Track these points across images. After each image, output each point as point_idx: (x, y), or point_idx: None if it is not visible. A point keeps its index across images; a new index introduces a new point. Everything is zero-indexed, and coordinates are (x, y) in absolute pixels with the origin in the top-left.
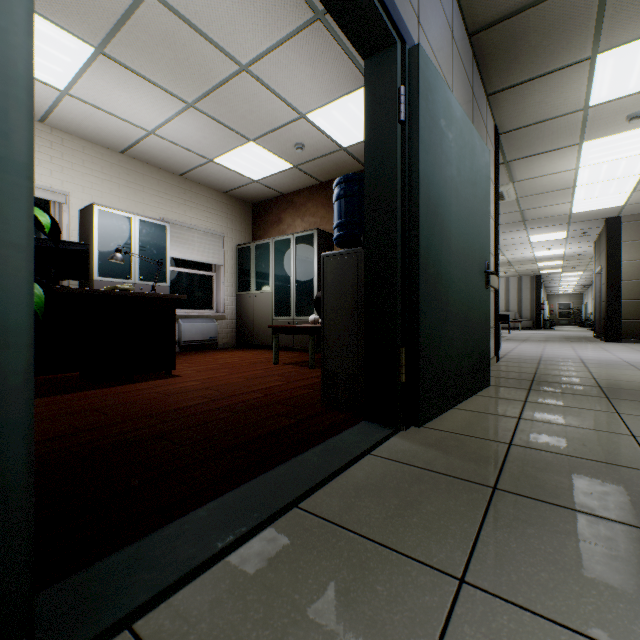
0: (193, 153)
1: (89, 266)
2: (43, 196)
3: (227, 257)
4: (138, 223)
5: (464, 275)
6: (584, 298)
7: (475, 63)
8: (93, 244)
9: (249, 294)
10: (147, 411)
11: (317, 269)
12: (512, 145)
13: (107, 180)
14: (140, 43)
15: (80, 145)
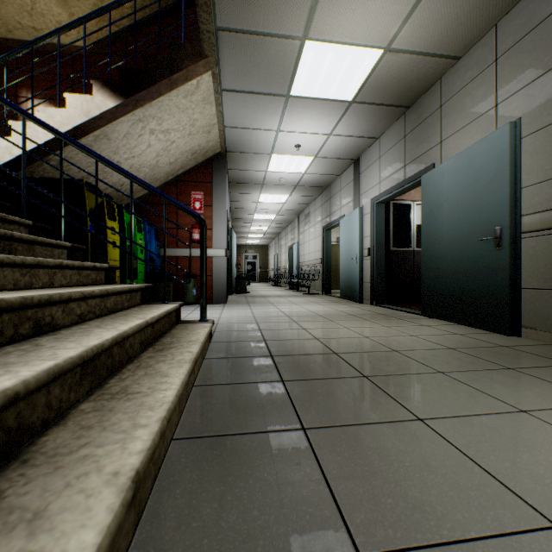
0: None
1: None
2: None
3: None
4: None
5: (457, 250)
6: None
7: None
8: None
9: None
10: None
11: None
12: None
13: None
14: None
15: None
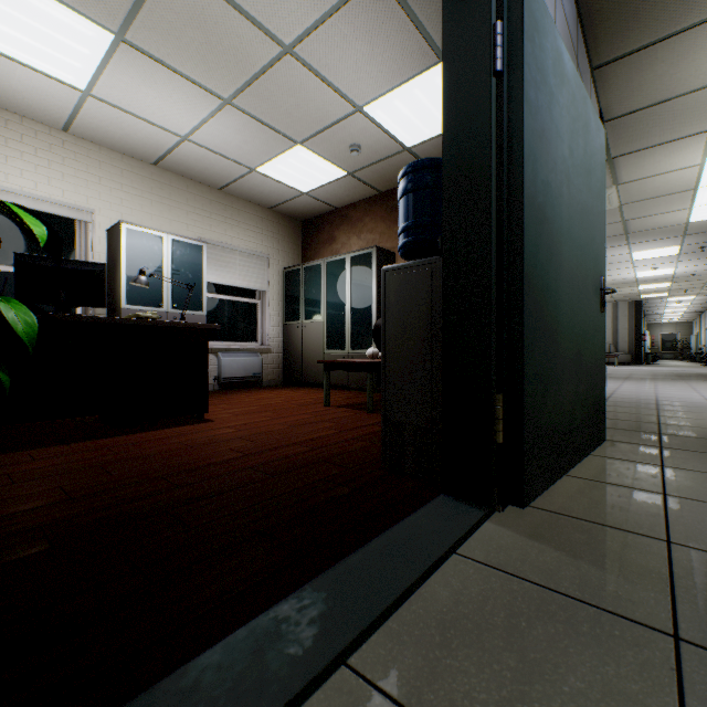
0: (233, 162)
1: (105, 290)
2: (67, 214)
3: (273, 282)
4: (171, 243)
5: (577, 293)
6: (694, 327)
7: (579, 25)
8: (120, 267)
9: (297, 324)
10: (161, 470)
11: (376, 294)
12: (620, 136)
13: (138, 196)
14: (165, 24)
15: (108, 156)
